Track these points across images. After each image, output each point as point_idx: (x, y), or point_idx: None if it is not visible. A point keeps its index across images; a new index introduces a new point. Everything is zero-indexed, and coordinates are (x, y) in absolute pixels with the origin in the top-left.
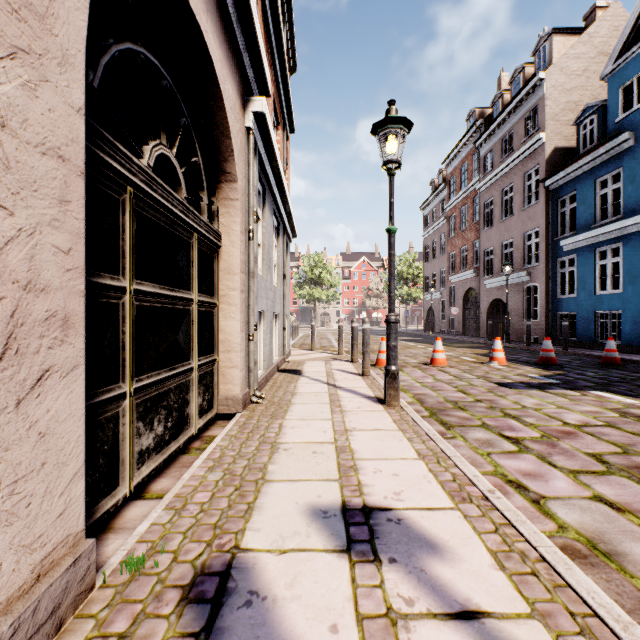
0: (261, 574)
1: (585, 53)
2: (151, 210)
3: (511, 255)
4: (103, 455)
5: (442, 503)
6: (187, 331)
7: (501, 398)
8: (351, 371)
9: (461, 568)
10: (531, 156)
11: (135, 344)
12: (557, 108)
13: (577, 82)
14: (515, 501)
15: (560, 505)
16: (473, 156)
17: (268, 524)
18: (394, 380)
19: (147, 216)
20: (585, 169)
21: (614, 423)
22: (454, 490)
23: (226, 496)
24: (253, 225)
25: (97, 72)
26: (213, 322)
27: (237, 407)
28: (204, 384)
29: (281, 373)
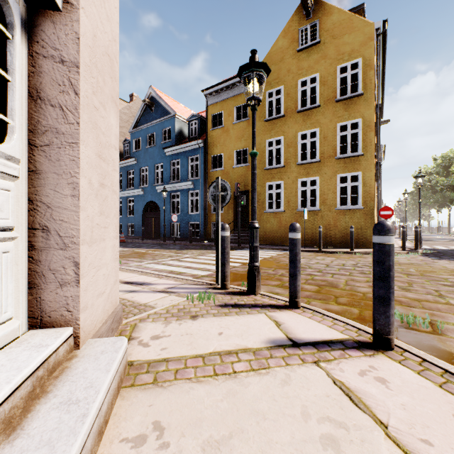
0: None
1: (128, 114)
2: None
3: None
4: None
5: None
6: None
7: None
8: None
9: None
10: None
11: None
12: None
13: (125, 125)
14: None
15: None
16: None
17: None
18: None
19: None
20: (125, 165)
21: None
22: None
23: None
24: None
25: None
26: None
27: None
28: None
29: None
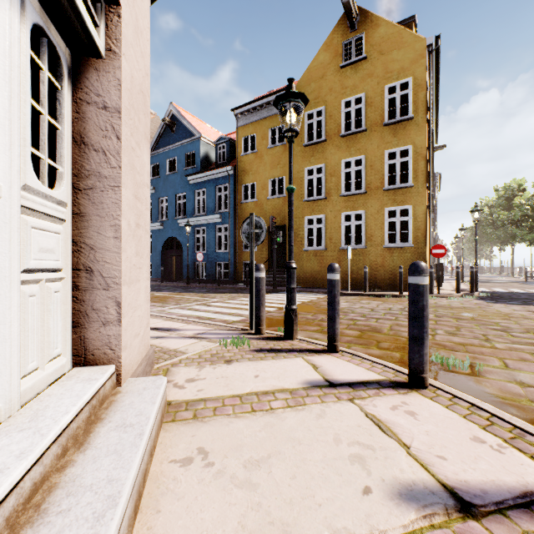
0: None
1: None
2: None
3: None
4: None
5: None
6: None
7: None
8: None
9: None
10: None
11: None
12: None
13: None
14: None
15: None
16: None
17: None
18: None
19: None
20: None
21: None
22: None
23: None
24: None
25: None
26: None
27: None
28: None
29: None
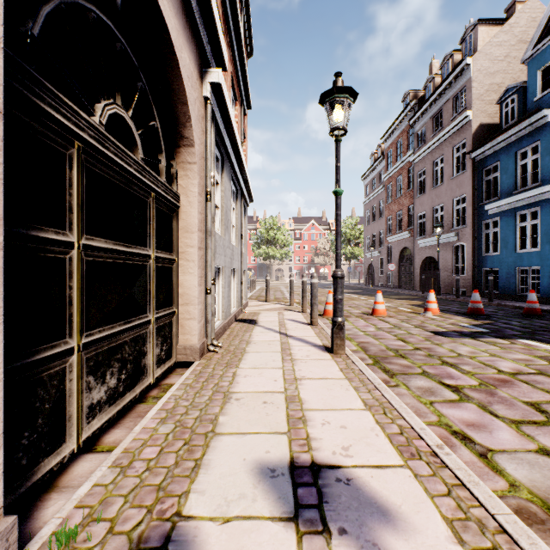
0: (201, 549)
1: (506, 41)
2: (103, 167)
3: (441, 218)
4: (43, 414)
5: (391, 460)
6: (144, 286)
7: (438, 346)
8: (301, 321)
9: (416, 542)
10: (459, 131)
11: (85, 299)
12: (482, 89)
13: (499, 66)
14: (462, 455)
15: (508, 459)
16: (408, 132)
17: (214, 485)
18: (340, 330)
19: (99, 173)
20: (507, 142)
21: (545, 371)
22: (402, 444)
23: (174, 451)
24: (210, 187)
25: (37, 20)
26: (171, 277)
27: (195, 356)
28: (162, 335)
29: (238, 323)
